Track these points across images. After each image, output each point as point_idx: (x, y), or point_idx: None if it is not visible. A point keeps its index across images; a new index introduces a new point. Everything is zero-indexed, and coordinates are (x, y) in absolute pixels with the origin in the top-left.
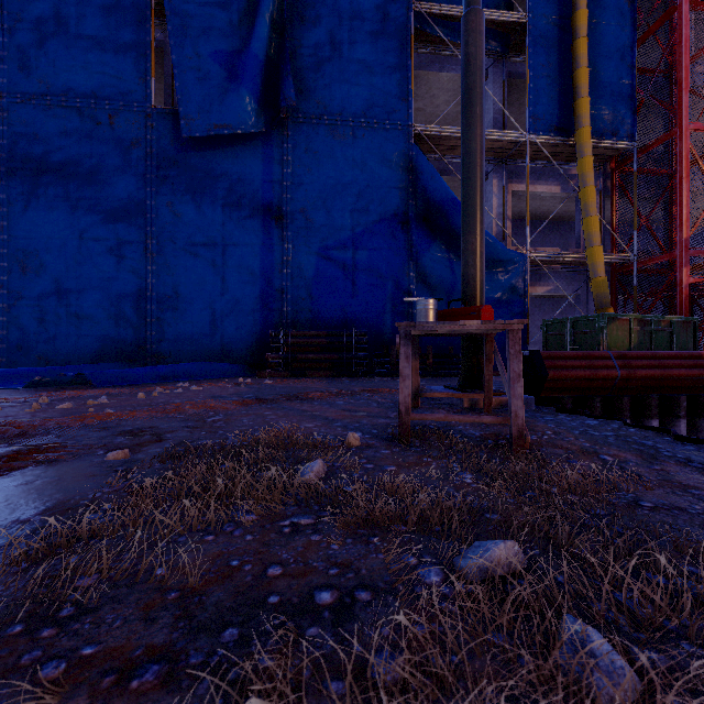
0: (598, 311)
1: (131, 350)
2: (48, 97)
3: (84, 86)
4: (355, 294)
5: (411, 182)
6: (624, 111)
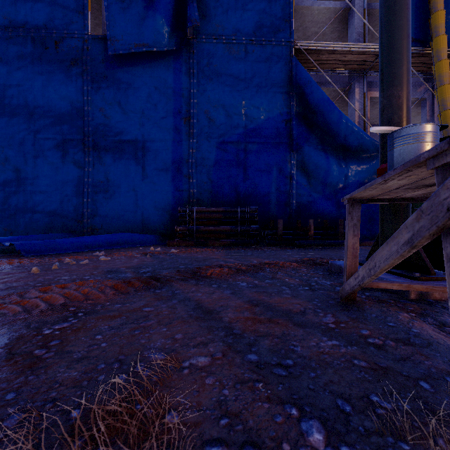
0: None
1: (72, 223)
2: (11, 29)
3: (37, 19)
4: (247, 178)
5: (293, 87)
6: None
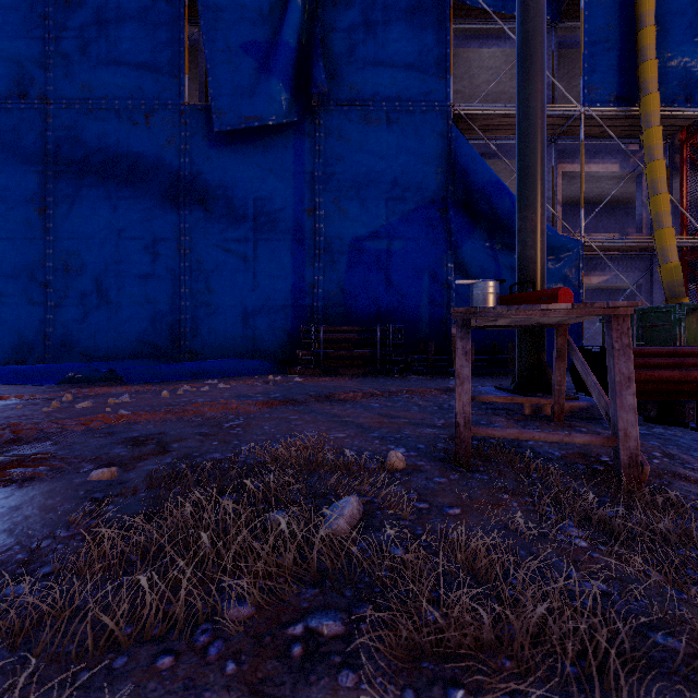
0: (670, 302)
1: (166, 346)
2: (90, 101)
3: (122, 88)
4: (390, 287)
5: (450, 166)
6: None
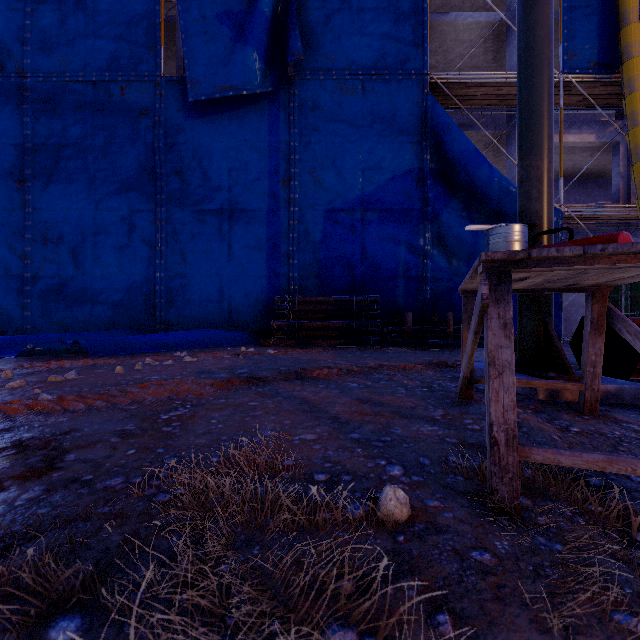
0: None
1: (142, 317)
2: (67, 73)
3: (98, 60)
4: (365, 257)
5: (427, 134)
6: None
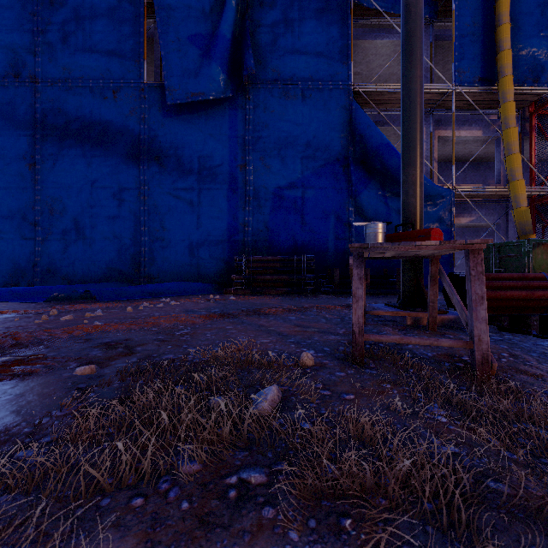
0: (521, 238)
1: (129, 272)
2: (70, 80)
3: (95, 70)
4: (304, 226)
5: (351, 131)
6: (543, 60)
